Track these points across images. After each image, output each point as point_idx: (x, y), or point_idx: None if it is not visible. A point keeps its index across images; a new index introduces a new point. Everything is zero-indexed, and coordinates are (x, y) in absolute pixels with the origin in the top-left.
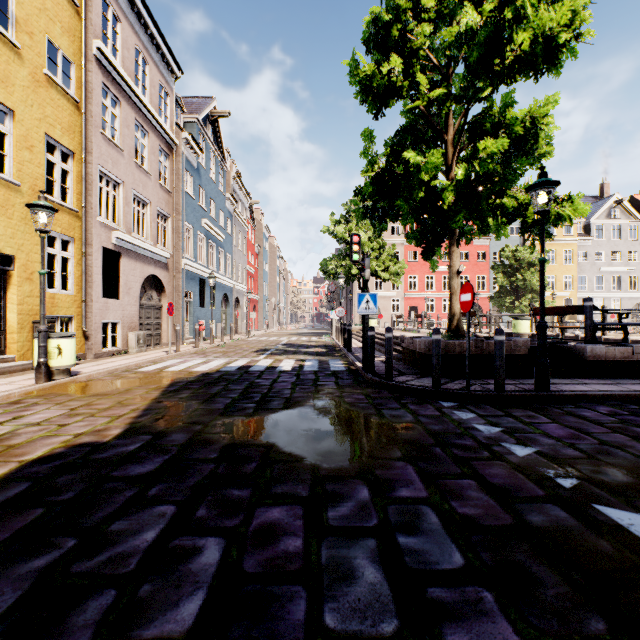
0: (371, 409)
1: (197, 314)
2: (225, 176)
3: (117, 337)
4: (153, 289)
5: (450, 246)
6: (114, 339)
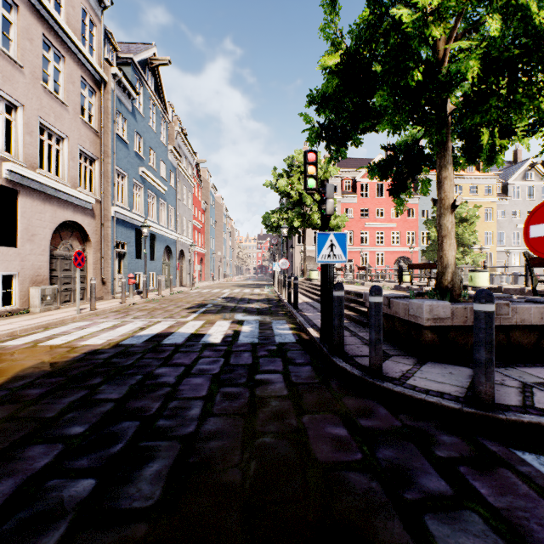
0: (390, 511)
1: (132, 266)
2: (167, 128)
3: (13, 293)
4: (74, 238)
5: (440, 171)
6: (10, 296)
